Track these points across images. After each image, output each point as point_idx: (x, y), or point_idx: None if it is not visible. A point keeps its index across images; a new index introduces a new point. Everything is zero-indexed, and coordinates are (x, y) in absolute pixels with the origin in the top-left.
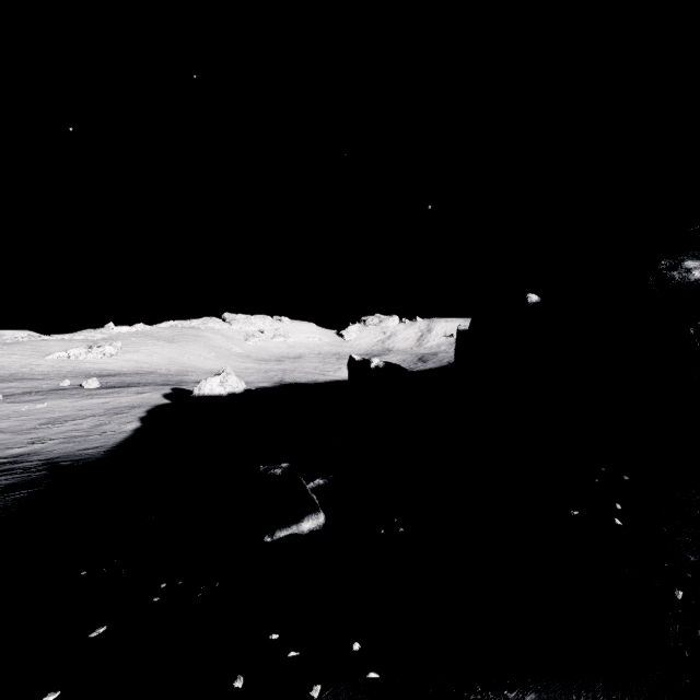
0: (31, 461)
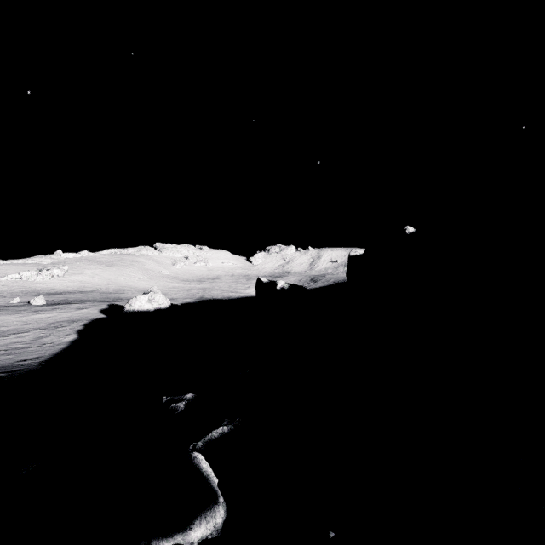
0: None
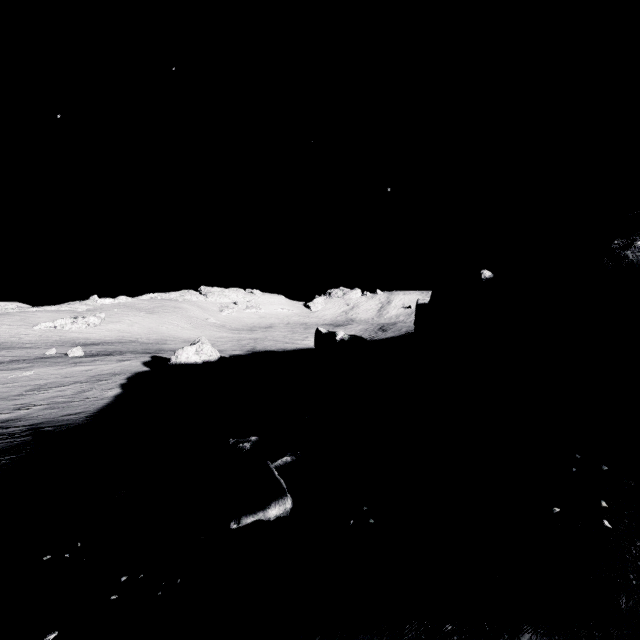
0: (16, 426)
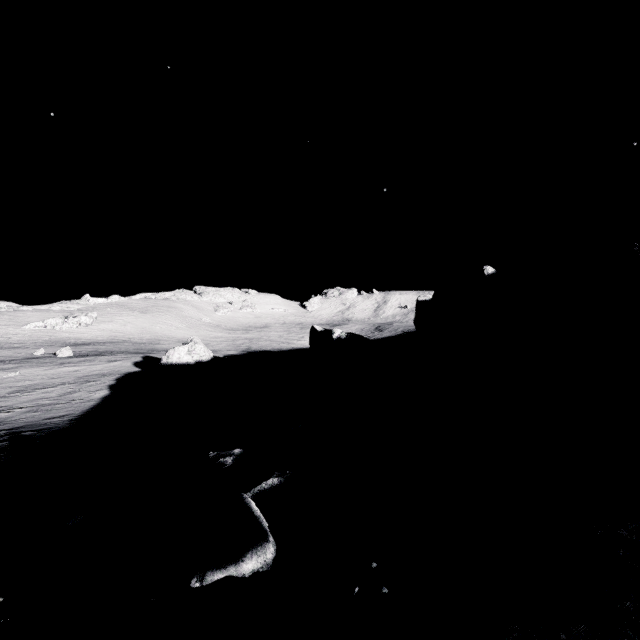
0: None
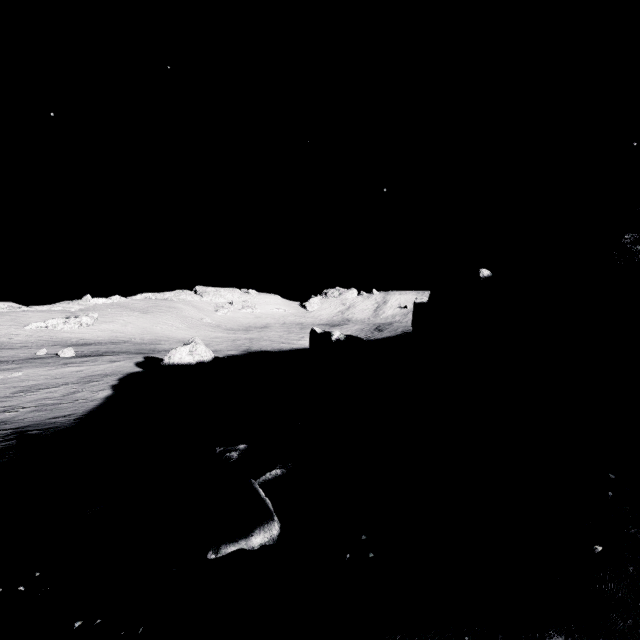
0: (0, 429)
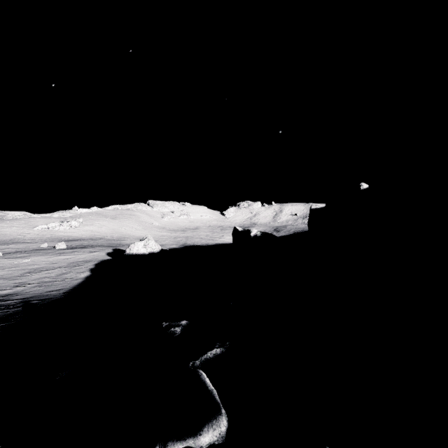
0: (12, 299)
